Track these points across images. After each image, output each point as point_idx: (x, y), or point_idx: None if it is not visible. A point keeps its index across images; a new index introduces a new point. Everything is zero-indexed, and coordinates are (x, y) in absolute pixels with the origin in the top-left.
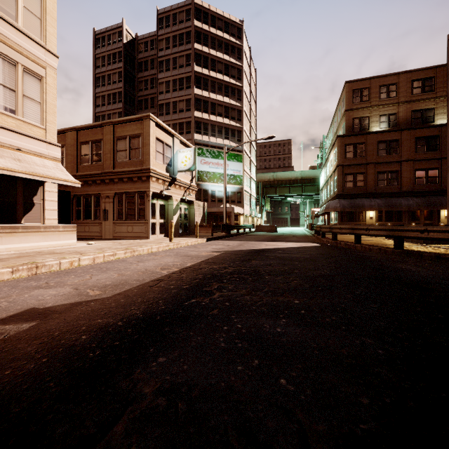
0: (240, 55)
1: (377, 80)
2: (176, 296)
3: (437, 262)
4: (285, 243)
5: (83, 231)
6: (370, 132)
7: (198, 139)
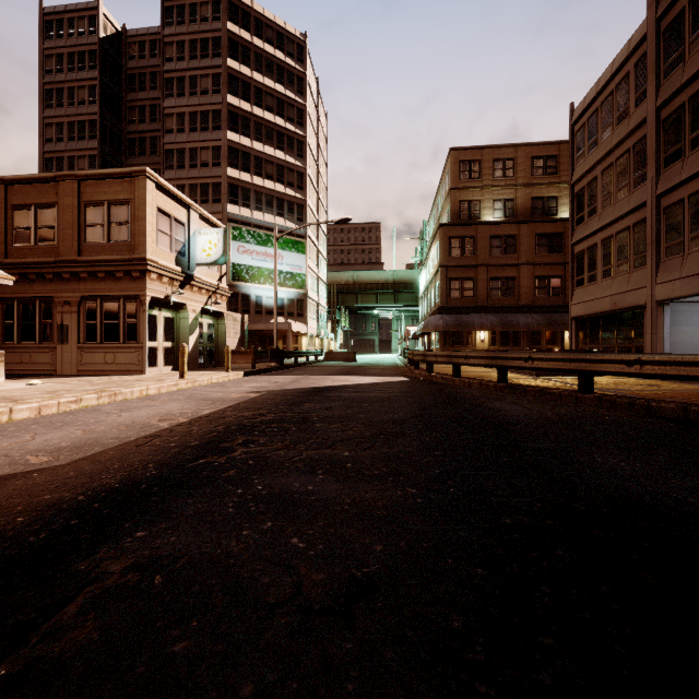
0: (301, 88)
1: (490, 151)
2: (177, 457)
3: (539, 399)
4: (362, 377)
5: (19, 361)
6: (482, 222)
7: (234, 213)
